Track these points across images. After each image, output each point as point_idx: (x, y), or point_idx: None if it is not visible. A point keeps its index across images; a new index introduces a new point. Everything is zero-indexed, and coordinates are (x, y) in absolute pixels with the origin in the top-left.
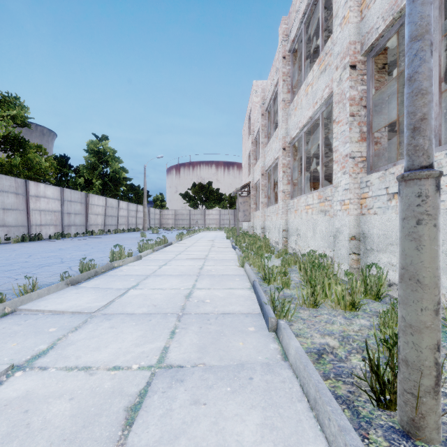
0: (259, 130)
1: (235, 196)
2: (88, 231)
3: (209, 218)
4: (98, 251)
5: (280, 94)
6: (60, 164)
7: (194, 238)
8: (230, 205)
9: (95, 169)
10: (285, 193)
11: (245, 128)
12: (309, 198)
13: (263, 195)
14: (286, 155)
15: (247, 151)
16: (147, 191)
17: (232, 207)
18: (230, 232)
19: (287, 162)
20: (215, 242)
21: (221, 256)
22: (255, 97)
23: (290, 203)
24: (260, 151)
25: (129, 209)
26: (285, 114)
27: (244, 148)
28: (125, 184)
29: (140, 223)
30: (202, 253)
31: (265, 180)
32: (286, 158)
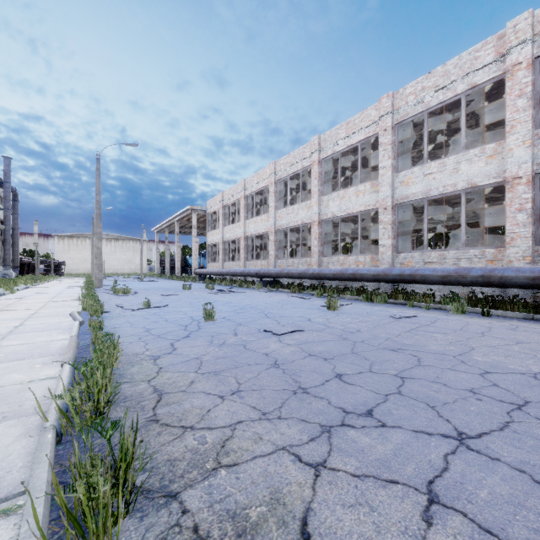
0: None
1: None
2: None
3: None
4: None
5: None
6: None
7: None
8: None
9: None
10: None
11: None
12: None
13: None
14: None
15: None
16: None
17: None
18: None
19: None
20: None
21: None
22: None
23: None
24: None
25: None
26: None
27: None
28: None
29: None
30: None
31: None
32: None
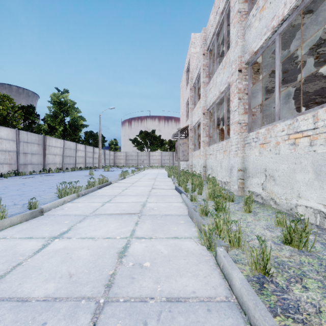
0: (198, 75)
1: (173, 141)
2: (45, 169)
3: (153, 159)
4: (15, 194)
5: (233, 7)
6: (26, 112)
7: (137, 176)
8: (169, 148)
9: (57, 117)
10: (241, 124)
11: (183, 81)
12: (300, 120)
13: (204, 134)
14: (242, 78)
15: (185, 99)
16: (103, 137)
17: (171, 150)
18: (171, 170)
19: (243, 86)
20: (157, 180)
21: (163, 207)
22: (193, 48)
23: (251, 136)
24: (201, 91)
25: (86, 151)
26: (241, 28)
27: (181, 99)
28: (86, 131)
29: (97, 163)
30: (139, 200)
31: (206, 119)
32: (242, 82)
